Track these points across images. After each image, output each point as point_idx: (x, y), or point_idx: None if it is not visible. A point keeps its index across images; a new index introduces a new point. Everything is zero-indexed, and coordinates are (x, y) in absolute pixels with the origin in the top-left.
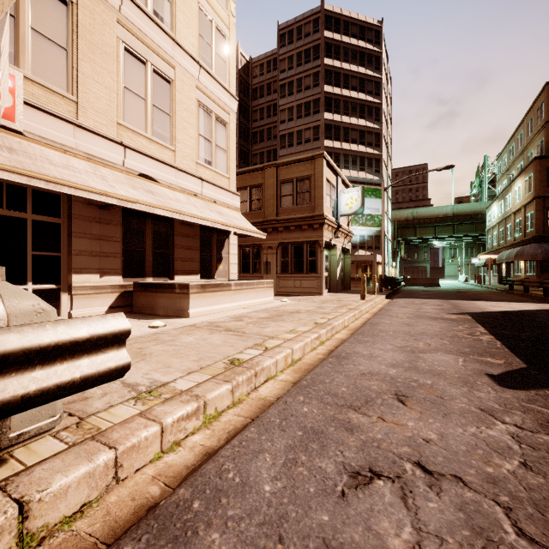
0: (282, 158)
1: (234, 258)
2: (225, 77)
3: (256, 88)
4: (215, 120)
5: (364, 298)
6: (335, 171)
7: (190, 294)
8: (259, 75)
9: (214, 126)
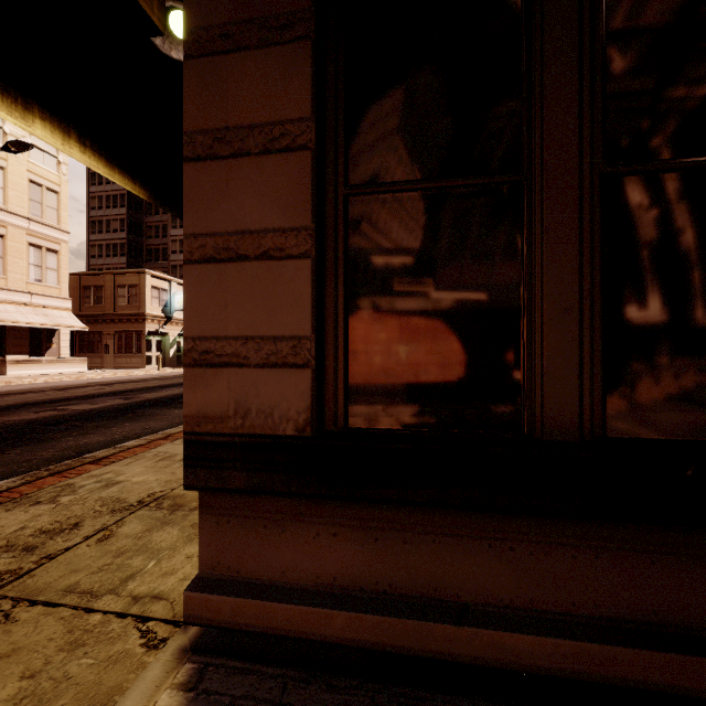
0: (174, 238)
1: (66, 343)
2: (56, 220)
3: None
4: (46, 251)
5: (159, 369)
6: (166, 279)
7: (8, 365)
8: None
9: (45, 255)
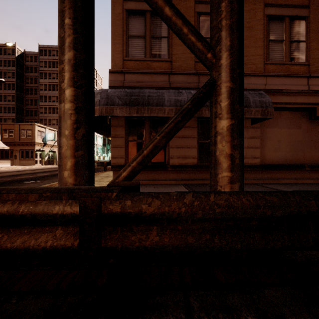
0: (41, 106)
1: None
2: None
3: (28, 67)
4: None
5: (43, 165)
6: (44, 127)
7: None
8: (30, 61)
9: None
